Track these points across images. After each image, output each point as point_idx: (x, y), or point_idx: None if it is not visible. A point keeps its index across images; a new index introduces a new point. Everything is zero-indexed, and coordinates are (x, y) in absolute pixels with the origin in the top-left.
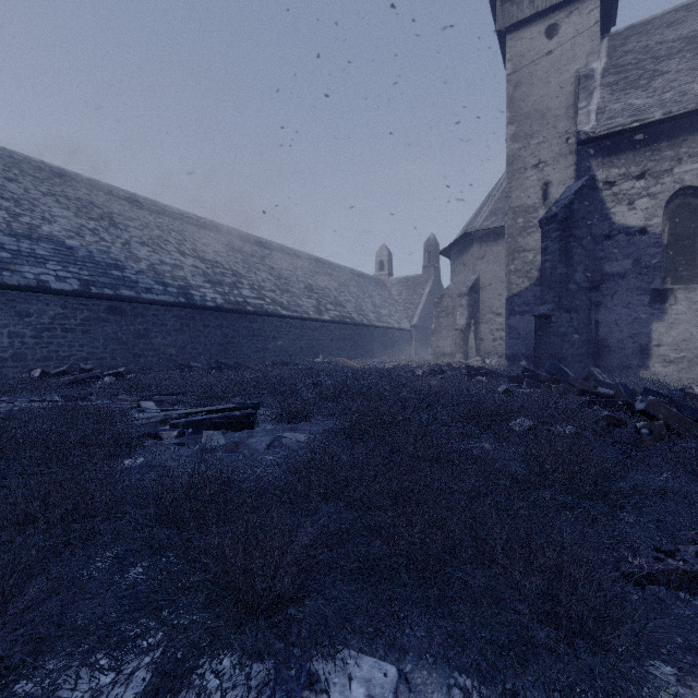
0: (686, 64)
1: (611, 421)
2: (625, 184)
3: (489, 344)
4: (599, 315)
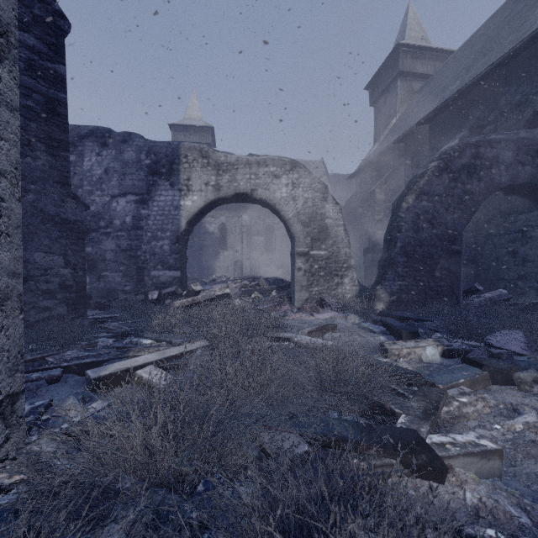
0: None
1: None
2: (209, 218)
3: None
4: (202, 258)
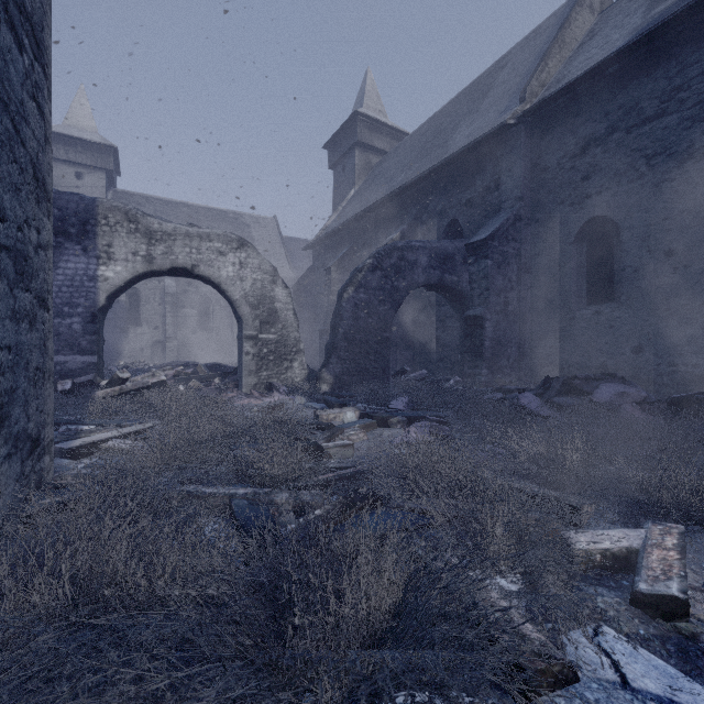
0: None
1: None
2: None
3: None
4: None
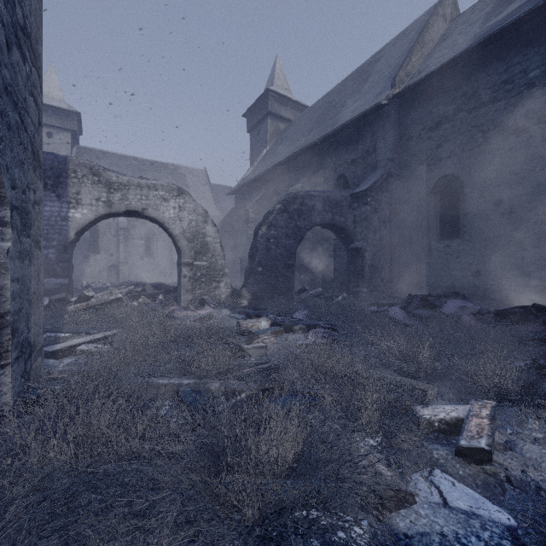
0: None
1: None
2: None
3: None
4: None
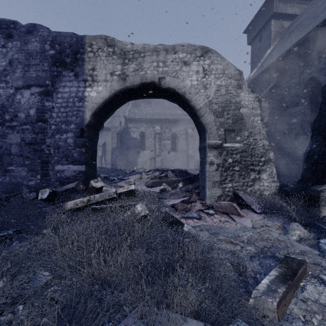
0: (145, 106)
1: (112, 171)
2: (133, 128)
3: (108, 161)
4: (128, 155)
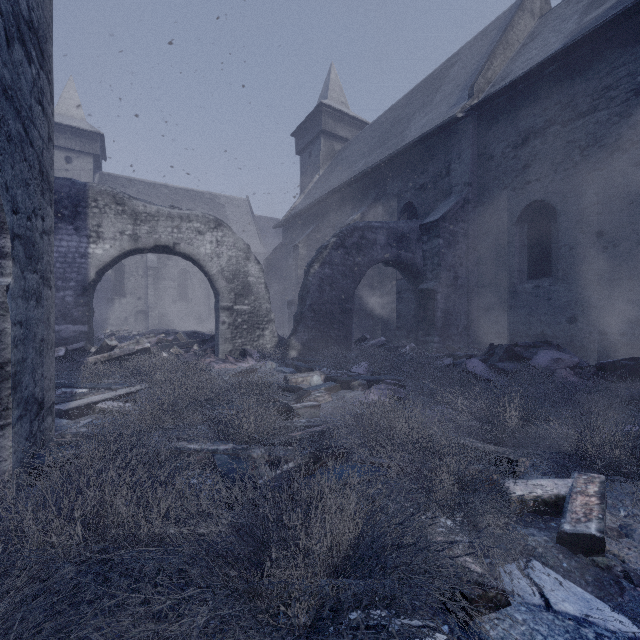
0: None
1: None
2: None
3: None
4: None
